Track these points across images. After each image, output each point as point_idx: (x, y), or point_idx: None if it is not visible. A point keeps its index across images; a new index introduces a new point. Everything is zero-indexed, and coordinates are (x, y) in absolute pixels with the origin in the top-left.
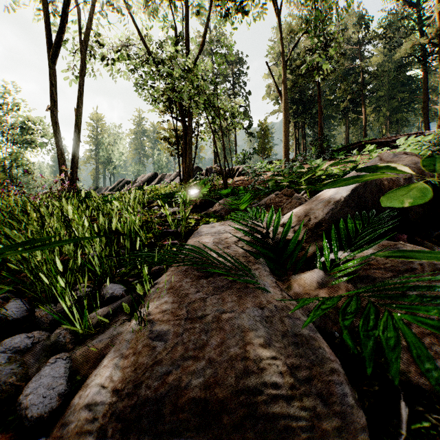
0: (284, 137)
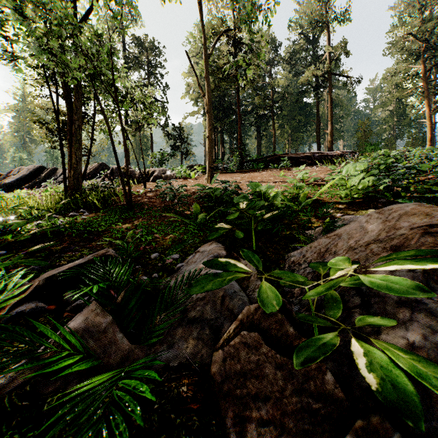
0: (208, 142)
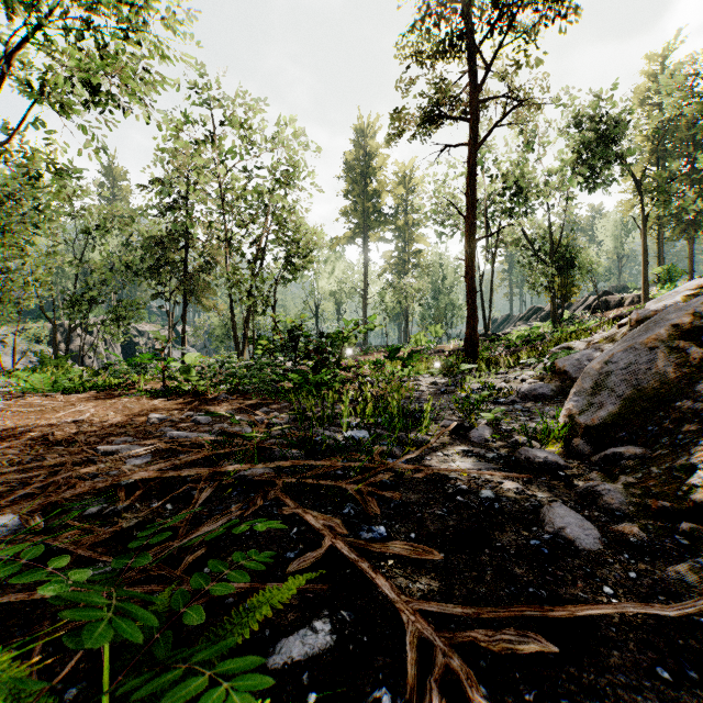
0: (642, 278)
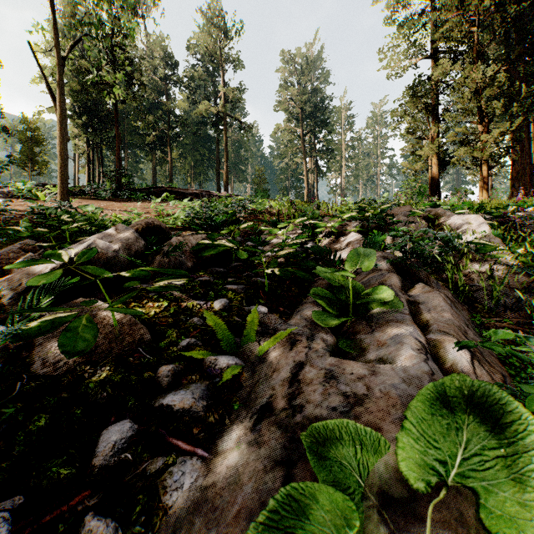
0: (61, 159)
